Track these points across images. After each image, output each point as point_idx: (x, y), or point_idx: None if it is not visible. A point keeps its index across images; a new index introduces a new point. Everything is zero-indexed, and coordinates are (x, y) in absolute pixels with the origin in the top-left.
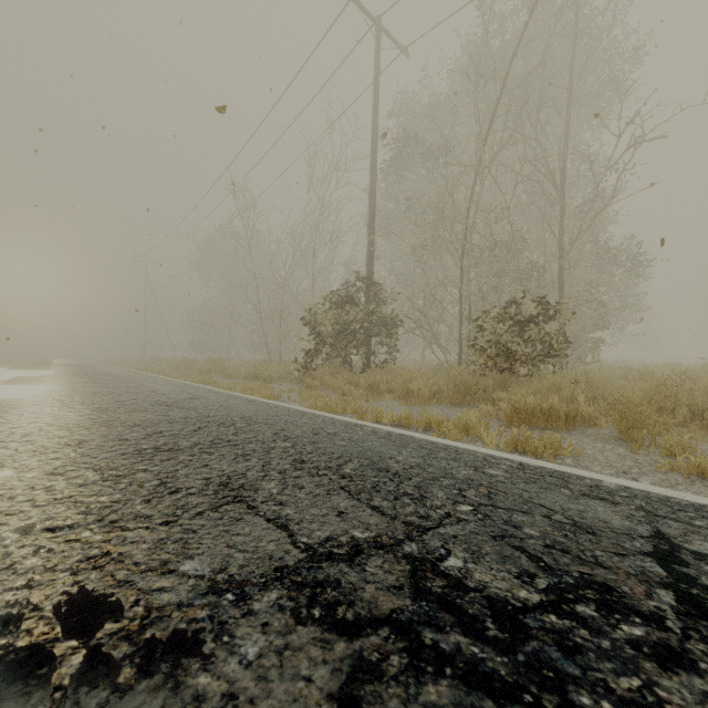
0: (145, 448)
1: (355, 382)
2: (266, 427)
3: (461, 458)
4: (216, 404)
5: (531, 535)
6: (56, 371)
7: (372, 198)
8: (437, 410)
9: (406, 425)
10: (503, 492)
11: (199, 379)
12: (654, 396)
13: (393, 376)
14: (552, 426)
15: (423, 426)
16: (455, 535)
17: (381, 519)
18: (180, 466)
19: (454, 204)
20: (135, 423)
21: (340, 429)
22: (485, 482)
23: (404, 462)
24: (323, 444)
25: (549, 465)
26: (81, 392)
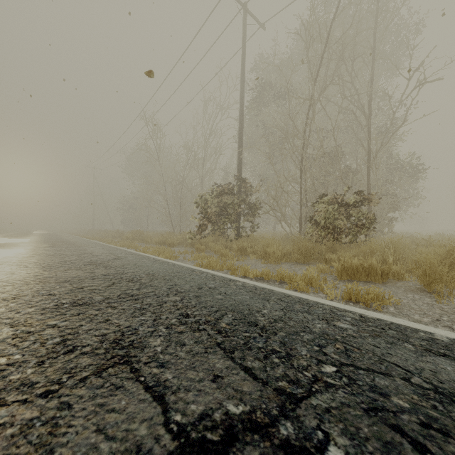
0: (64, 303)
1: (229, 246)
2: (163, 282)
3: (313, 311)
4: (131, 263)
5: (402, 408)
6: (32, 239)
7: (241, 124)
8: (287, 267)
9: (266, 279)
10: (358, 349)
11: (125, 245)
12: (445, 258)
13: (255, 243)
14: (371, 280)
15: (278, 280)
16: (328, 409)
17: (253, 385)
18: (86, 321)
19: (296, 126)
20: (66, 279)
21: (218, 284)
22: (338, 337)
23: (269, 316)
24: (205, 297)
25: (383, 316)
26: (39, 254)
